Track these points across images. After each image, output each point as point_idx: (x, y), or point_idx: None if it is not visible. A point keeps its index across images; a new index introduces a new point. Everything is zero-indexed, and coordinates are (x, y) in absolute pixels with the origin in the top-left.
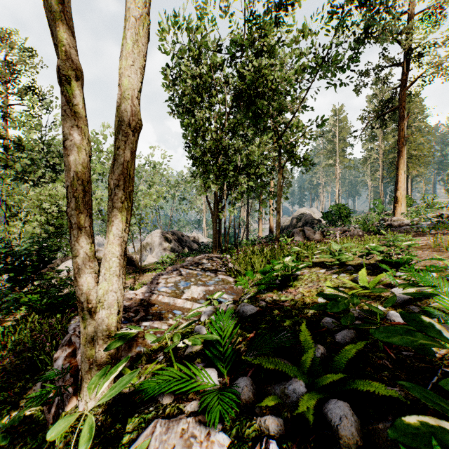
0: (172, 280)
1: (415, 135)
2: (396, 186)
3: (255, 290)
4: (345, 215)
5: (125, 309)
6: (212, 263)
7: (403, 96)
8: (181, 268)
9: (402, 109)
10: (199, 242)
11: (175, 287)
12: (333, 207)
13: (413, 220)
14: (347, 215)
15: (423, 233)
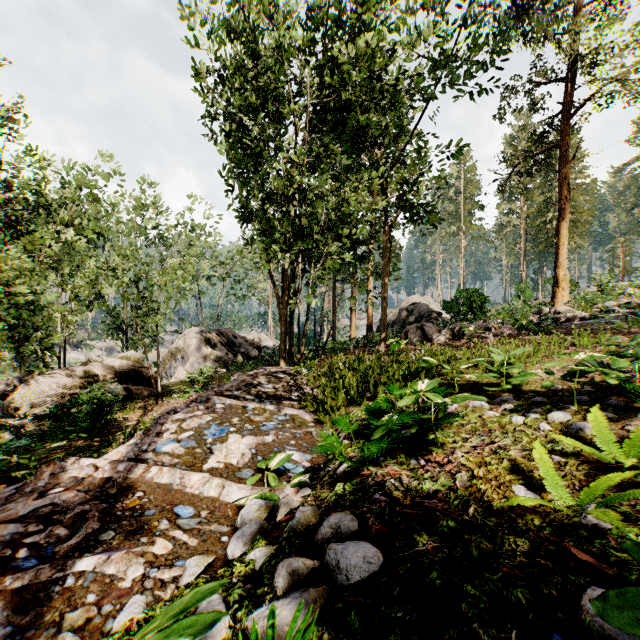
0: (193, 425)
1: (573, 192)
2: (555, 262)
3: (356, 450)
4: (479, 304)
5: (48, 517)
6: (277, 384)
7: (566, 127)
8: (216, 396)
9: (565, 147)
10: (261, 346)
11: (196, 441)
12: (461, 293)
13: (586, 312)
14: (482, 305)
15: (620, 331)
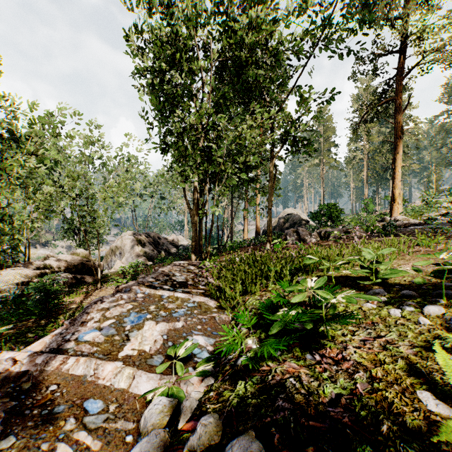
0: (115, 313)
1: None
2: (392, 184)
3: (254, 341)
4: (336, 214)
5: None
6: (188, 275)
7: (400, 86)
8: (138, 287)
9: (399, 100)
10: (179, 245)
11: (116, 329)
12: (324, 206)
13: (417, 220)
14: (338, 215)
15: (449, 234)
